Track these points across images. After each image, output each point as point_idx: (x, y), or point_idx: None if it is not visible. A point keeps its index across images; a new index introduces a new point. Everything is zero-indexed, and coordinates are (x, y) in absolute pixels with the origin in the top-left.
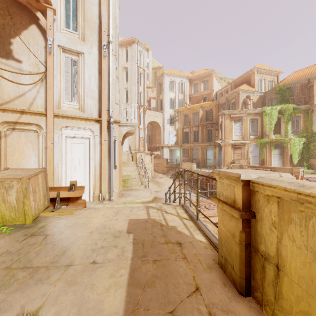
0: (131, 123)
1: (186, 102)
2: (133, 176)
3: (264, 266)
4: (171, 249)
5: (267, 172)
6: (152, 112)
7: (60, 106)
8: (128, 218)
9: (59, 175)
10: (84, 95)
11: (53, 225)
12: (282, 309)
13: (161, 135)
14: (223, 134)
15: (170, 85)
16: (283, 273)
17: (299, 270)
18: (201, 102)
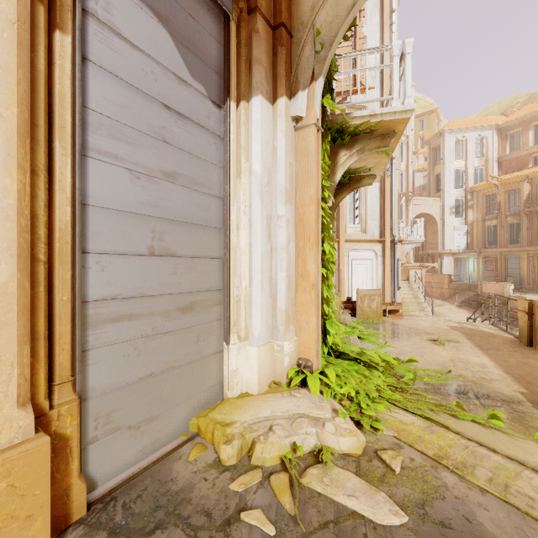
0: (416, 240)
1: (491, 174)
2: (408, 299)
3: (536, 332)
4: (487, 336)
5: None
6: (421, 199)
7: (345, 230)
8: (446, 325)
9: (346, 294)
10: (366, 216)
11: (398, 323)
12: None
13: (438, 234)
14: None
15: (455, 147)
16: None
17: None
18: (528, 167)
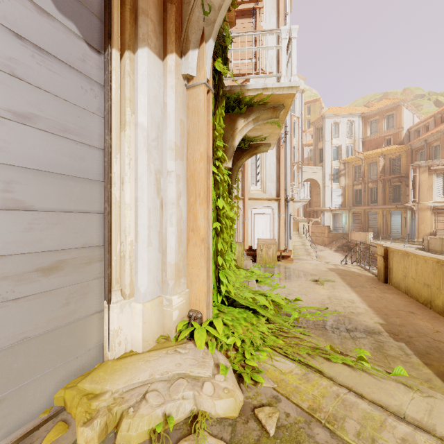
0: (304, 199)
1: (357, 150)
2: (298, 246)
3: (390, 271)
4: (355, 276)
5: (395, 244)
6: (308, 167)
7: (249, 190)
8: (325, 267)
9: (250, 243)
10: (266, 179)
11: (289, 266)
12: (392, 280)
13: (321, 195)
14: (418, 193)
15: (332, 128)
16: (393, 270)
17: (395, 267)
18: (382, 147)
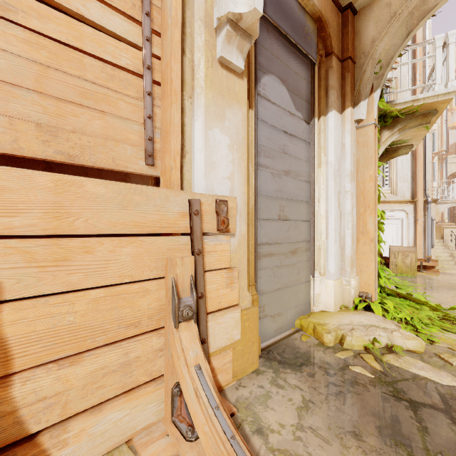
0: (453, 199)
1: None
2: (442, 257)
3: None
4: None
5: None
6: None
7: None
8: None
9: None
10: (397, 179)
11: (434, 278)
12: None
13: None
14: None
15: None
16: None
17: None
18: None
